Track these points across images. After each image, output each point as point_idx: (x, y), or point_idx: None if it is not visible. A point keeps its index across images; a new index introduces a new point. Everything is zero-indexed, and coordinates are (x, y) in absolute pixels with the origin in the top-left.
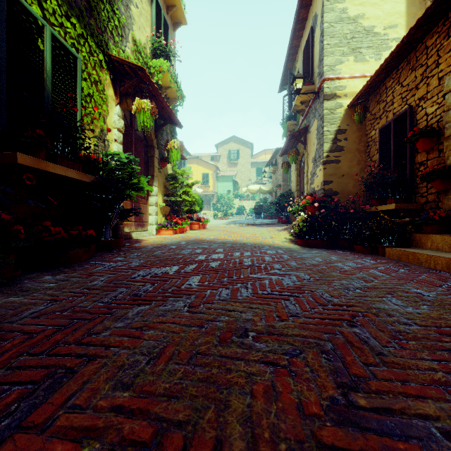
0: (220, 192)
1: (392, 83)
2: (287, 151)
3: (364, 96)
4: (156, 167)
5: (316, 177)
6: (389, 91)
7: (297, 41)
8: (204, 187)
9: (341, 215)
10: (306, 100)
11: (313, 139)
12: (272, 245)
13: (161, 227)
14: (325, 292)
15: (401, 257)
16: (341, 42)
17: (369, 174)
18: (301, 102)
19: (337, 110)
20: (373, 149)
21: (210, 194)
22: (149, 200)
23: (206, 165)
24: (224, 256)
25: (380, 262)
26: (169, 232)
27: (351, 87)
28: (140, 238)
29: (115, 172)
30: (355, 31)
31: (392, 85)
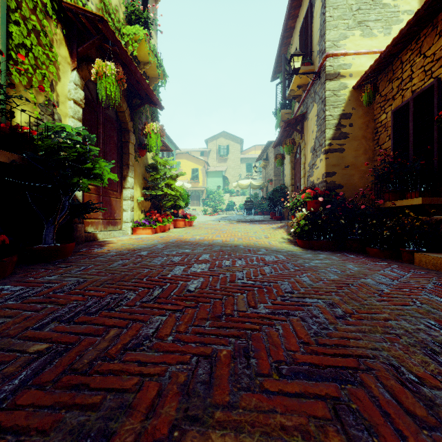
0: (210, 187)
1: (411, 55)
2: (281, 142)
3: (374, 74)
4: (131, 154)
5: (315, 169)
6: (406, 66)
7: (292, 22)
8: (194, 182)
9: (348, 212)
10: (304, 84)
11: (311, 127)
12: (269, 247)
13: (138, 226)
14: (397, 363)
15: (440, 267)
16: (345, 14)
17: (382, 163)
18: (298, 86)
19: (341, 91)
20: (383, 136)
21: (199, 190)
22: (123, 193)
23: (196, 161)
24: (210, 267)
25: (416, 274)
26: (147, 231)
27: (357, 66)
28: (108, 240)
29: (59, 152)
30: (361, 1)
31: (410, 58)
